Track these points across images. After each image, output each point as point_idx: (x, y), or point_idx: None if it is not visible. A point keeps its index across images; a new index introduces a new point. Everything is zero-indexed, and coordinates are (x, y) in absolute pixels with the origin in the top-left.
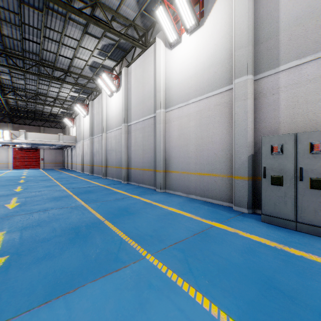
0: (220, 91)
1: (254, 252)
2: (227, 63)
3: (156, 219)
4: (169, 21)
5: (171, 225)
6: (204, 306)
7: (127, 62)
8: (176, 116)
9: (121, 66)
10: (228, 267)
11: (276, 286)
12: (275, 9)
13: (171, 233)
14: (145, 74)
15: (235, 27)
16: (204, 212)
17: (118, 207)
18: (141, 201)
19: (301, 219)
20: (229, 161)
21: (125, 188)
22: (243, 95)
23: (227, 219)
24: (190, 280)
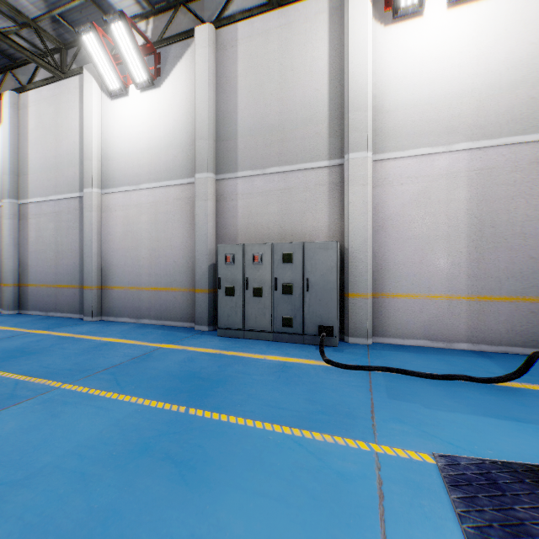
0: (181, 182)
1: (193, 360)
2: (189, 150)
3: (80, 353)
4: (107, 59)
5: (103, 356)
6: (125, 400)
7: (17, 81)
8: (120, 203)
9: (1, 83)
10: (161, 374)
11: (197, 376)
12: (234, 110)
13: (101, 363)
14: (62, 121)
15: (196, 112)
16: (156, 336)
17: (3, 349)
18: (53, 336)
19: (247, 327)
20: (191, 272)
21: (15, 321)
22: (204, 194)
23: (181, 340)
24: (116, 390)
